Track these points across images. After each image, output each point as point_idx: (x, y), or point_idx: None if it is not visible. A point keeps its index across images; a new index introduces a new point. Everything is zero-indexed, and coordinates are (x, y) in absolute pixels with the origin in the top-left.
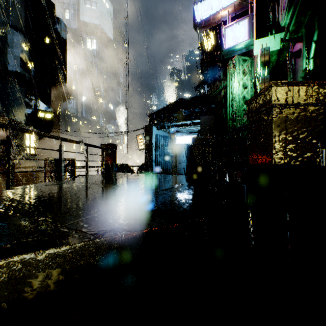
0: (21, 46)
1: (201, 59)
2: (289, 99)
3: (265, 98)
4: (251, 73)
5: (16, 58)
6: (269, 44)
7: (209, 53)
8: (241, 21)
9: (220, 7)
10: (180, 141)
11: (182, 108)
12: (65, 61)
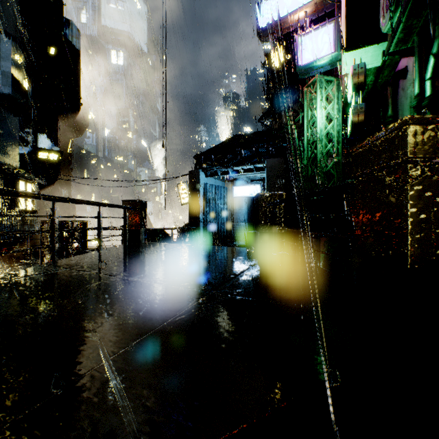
0: (12, 58)
1: (267, 80)
2: (438, 148)
3: (392, 144)
4: (338, 100)
5: (5, 74)
6: (364, 59)
7: (277, 72)
8: (324, 26)
9: (294, 6)
10: (238, 192)
11: (240, 148)
12: (78, 81)
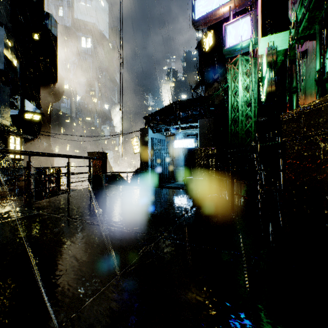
0: (4, 41)
1: (199, 60)
2: None
3: None
4: (255, 74)
5: None
6: (275, 43)
7: (207, 53)
8: (244, 17)
9: (221, 2)
10: (177, 145)
11: (179, 111)
12: (56, 59)
